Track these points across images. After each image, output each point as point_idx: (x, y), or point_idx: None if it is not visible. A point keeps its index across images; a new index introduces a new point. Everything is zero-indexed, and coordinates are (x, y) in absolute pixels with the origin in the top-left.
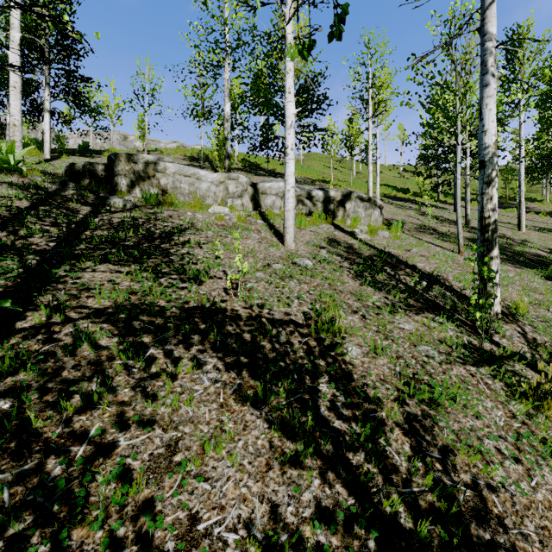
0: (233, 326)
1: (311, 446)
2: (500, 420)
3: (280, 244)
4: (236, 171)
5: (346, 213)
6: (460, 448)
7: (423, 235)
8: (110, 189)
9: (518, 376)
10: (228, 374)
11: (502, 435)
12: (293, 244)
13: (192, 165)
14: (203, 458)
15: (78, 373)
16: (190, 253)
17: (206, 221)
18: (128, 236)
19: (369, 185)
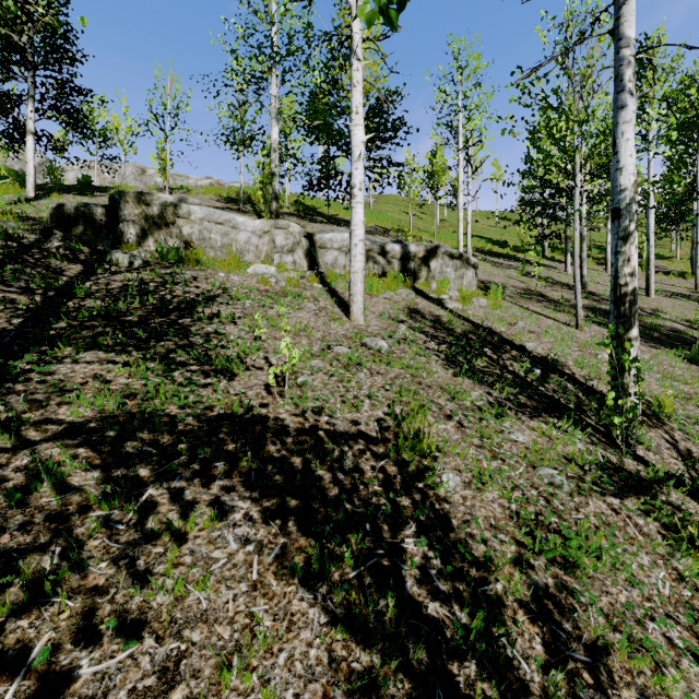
0: (276, 445)
1: (394, 654)
2: (664, 586)
3: (345, 317)
4: (287, 216)
5: (430, 274)
6: (614, 640)
7: (529, 302)
8: (113, 240)
9: (677, 510)
10: (266, 528)
11: (670, 612)
12: (362, 317)
13: (229, 208)
14: (219, 692)
15: (27, 538)
16: (219, 331)
17: (244, 285)
18: (131, 308)
19: (459, 237)
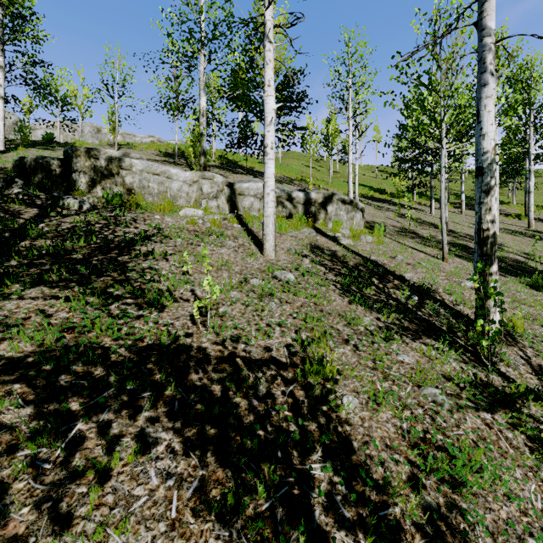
0: (198, 373)
1: None
2: (536, 499)
3: (259, 253)
4: (213, 168)
5: (327, 216)
6: None
7: (404, 239)
8: (67, 187)
9: (538, 422)
10: (186, 460)
11: None
12: (273, 253)
13: (166, 161)
14: None
15: None
16: (152, 267)
17: (176, 225)
18: (77, 247)
19: (349, 186)
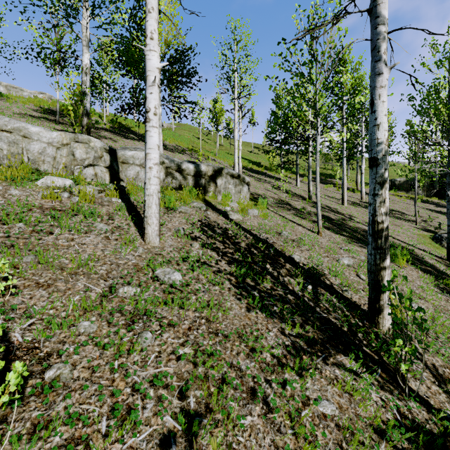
0: None
1: None
2: None
3: (139, 238)
4: (103, 131)
5: (217, 189)
6: None
7: (283, 211)
8: None
9: None
10: None
11: None
12: (157, 239)
13: (45, 118)
14: None
15: None
16: None
17: (24, 201)
18: None
19: (235, 160)
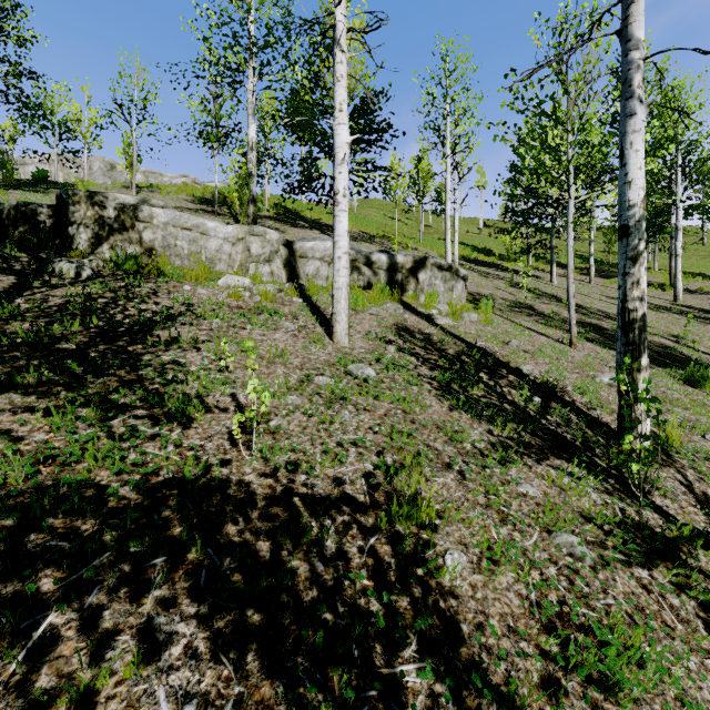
0: (238, 523)
1: None
2: None
3: (327, 338)
4: (266, 220)
5: (419, 286)
6: None
7: (519, 316)
8: (60, 245)
9: None
10: (215, 669)
11: None
12: (347, 339)
13: (203, 210)
14: None
15: None
16: (177, 360)
17: (213, 300)
18: (69, 332)
19: (447, 247)
